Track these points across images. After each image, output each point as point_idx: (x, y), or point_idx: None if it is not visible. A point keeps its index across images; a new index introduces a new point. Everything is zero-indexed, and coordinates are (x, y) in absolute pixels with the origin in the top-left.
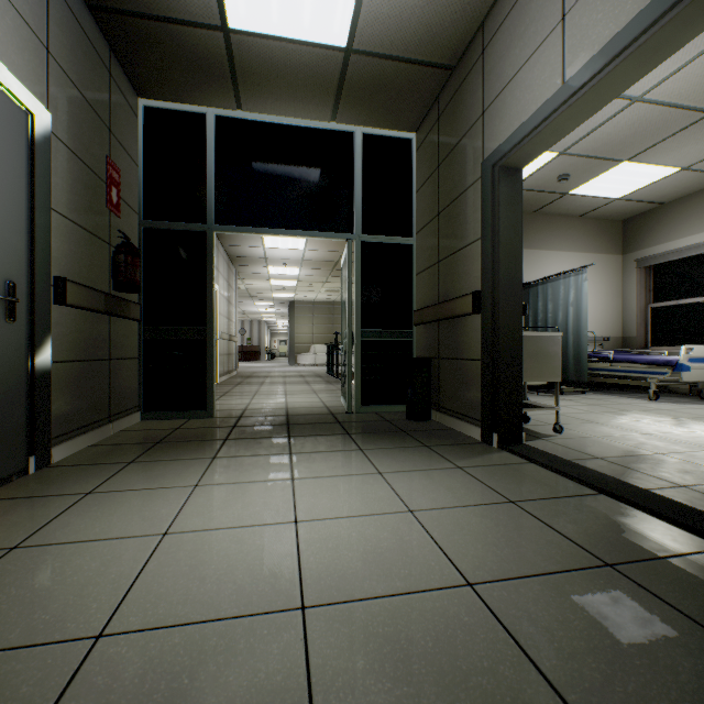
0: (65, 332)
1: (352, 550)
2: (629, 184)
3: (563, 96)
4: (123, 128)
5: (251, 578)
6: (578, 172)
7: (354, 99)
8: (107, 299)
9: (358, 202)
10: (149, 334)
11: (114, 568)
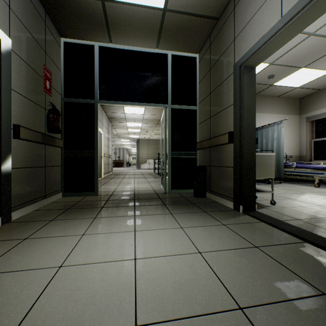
0: (19, 153)
1: (167, 280)
2: (304, 79)
3: (282, 23)
4: (53, 51)
5: (105, 300)
6: (278, 73)
7: (167, 36)
8: (43, 136)
9: (169, 89)
10: (66, 154)
11: (26, 291)
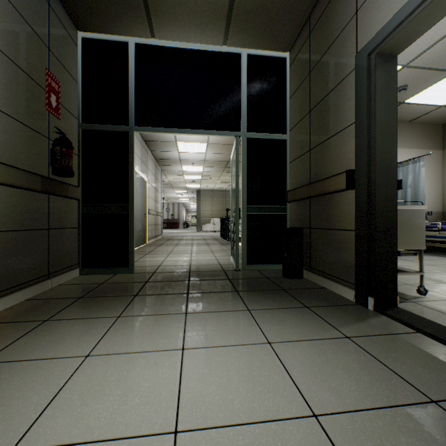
0: None
1: None
2: None
3: None
4: (63, 50)
5: None
6: (415, 83)
7: (241, 22)
8: (44, 181)
9: (243, 107)
10: (85, 210)
11: None
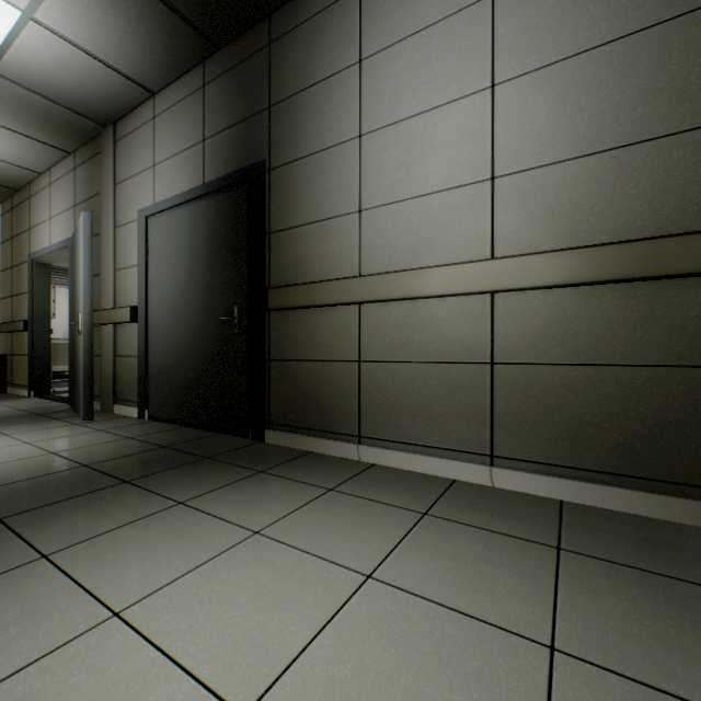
0: None
1: None
2: None
3: (50, 251)
4: None
5: None
6: None
7: None
8: None
9: None
10: None
11: None
